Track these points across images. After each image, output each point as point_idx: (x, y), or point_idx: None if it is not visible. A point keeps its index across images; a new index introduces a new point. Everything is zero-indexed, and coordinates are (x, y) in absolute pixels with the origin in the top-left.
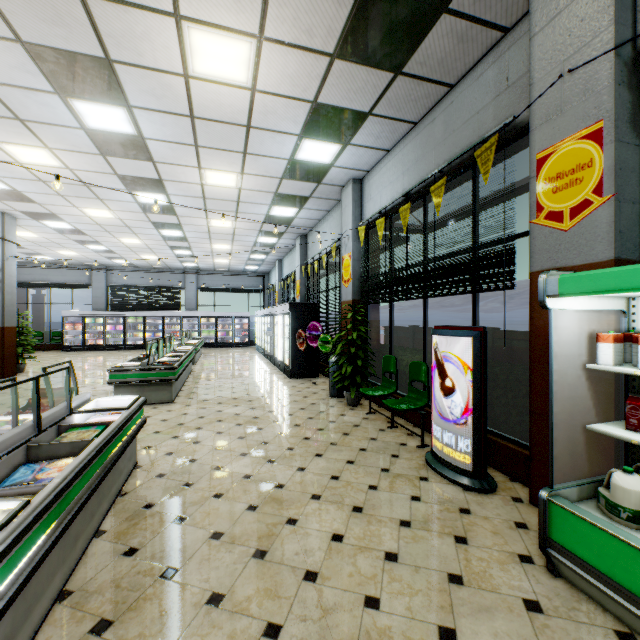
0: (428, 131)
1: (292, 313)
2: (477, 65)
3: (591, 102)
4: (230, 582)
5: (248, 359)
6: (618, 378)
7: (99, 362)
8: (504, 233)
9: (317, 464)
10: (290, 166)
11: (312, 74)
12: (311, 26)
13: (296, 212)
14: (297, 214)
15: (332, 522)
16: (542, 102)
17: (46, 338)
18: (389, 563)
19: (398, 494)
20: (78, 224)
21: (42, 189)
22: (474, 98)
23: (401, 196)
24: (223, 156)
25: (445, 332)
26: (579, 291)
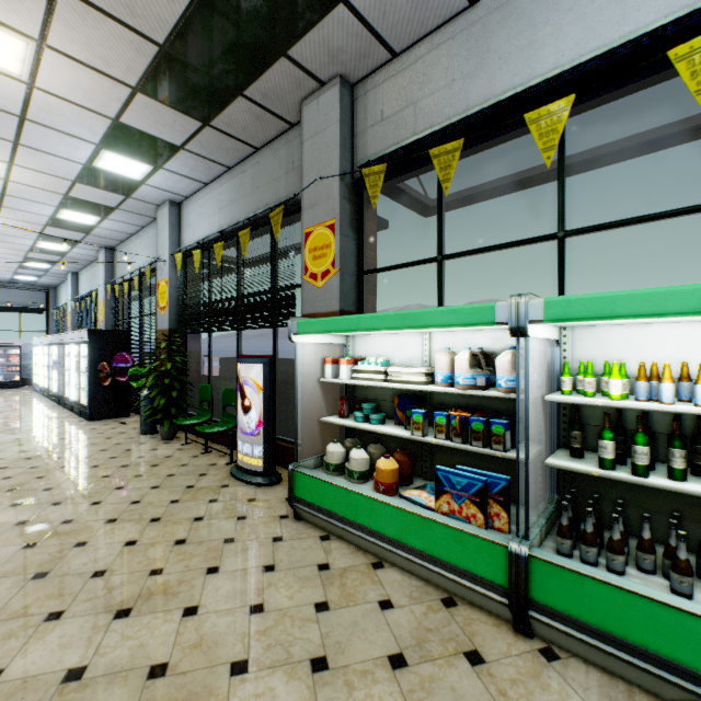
0: (240, 179)
1: (92, 342)
2: (275, 140)
3: (331, 205)
4: (3, 603)
5: (20, 403)
6: (343, 387)
7: None
8: (289, 282)
9: (117, 495)
10: (87, 171)
11: (112, 96)
12: (108, 57)
13: (98, 221)
14: (99, 223)
15: (127, 534)
16: (308, 193)
17: None
18: (178, 546)
19: (198, 501)
20: None
21: None
22: (273, 167)
23: (217, 232)
24: None
25: (245, 360)
26: (306, 331)
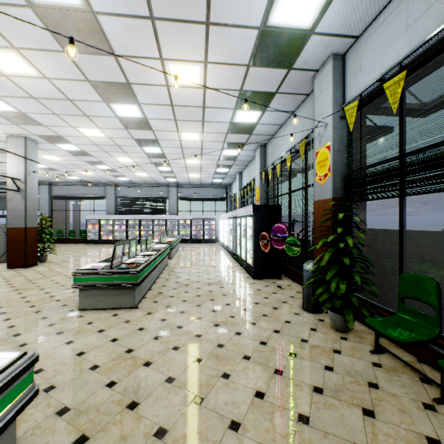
0: None
1: (255, 215)
2: None
3: None
4: None
5: (214, 254)
6: None
7: (103, 254)
8: None
9: None
10: (259, 41)
11: None
12: None
13: (259, 116)
14: (259, 119)
15: None
16: None
17: (77, 234)
18: None
19: None
20: (82, 145)
21: (39, 108)
22: None
23: None
24: (183, 34)
25: None
26: None
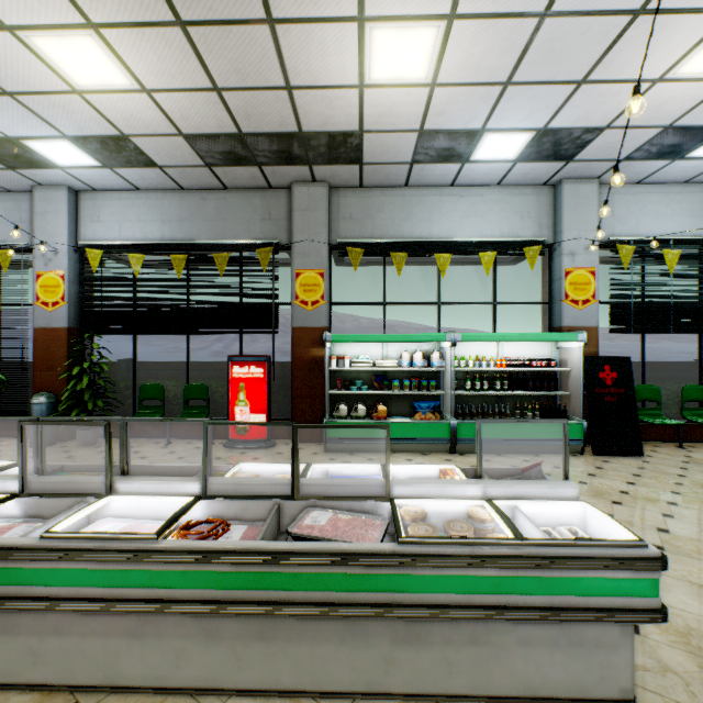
0: (199, 204)
1: None
2: (248, 190)
3: (320, 260)
4: None
5: None
6: (328, 374)
7: None
8: (273, 302)
9: None
10: None
11: (152, 127)
12: (191, 118)
13: None
14: None
15: None
16: (299, 246)
17: None
18: None
19: (247, 461)
20: None
21: None
22: (246, 209)
23: (167, 243)
24: None
25: (248, 358)
26: (339, 340)
